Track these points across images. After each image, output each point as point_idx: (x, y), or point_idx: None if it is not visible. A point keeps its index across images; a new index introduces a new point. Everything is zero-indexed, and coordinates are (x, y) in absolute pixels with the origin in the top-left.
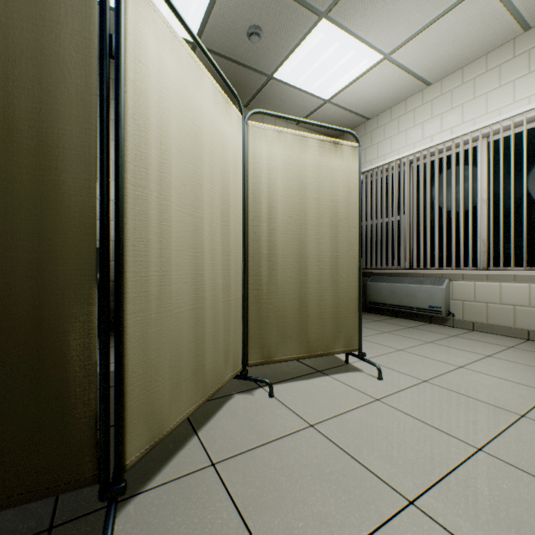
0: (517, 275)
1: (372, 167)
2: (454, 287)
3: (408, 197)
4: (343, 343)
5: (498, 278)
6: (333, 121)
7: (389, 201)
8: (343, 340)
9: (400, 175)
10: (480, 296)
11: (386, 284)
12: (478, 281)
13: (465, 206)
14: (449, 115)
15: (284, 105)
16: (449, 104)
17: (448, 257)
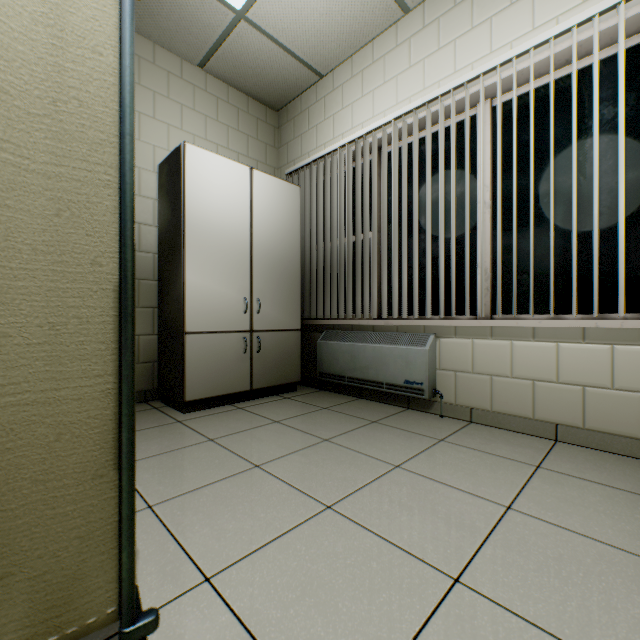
0: (538, 327)
1: (325, 152)
2: (443, 349)
3: (376, 200)
4: (25, 620)
5: (509, 333)
6: (263, 70)
7: (348, 206)
8: (20, 611)
9: (365, 162)
10: (481, 363)
11: (344, 344)
12: (479, 338)
13: (458, 214)
14: (435, 61)
15: (160, 9)
16: (435, 41)
17: (434, 298)
